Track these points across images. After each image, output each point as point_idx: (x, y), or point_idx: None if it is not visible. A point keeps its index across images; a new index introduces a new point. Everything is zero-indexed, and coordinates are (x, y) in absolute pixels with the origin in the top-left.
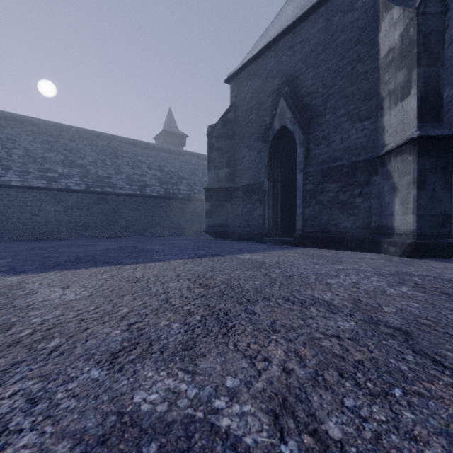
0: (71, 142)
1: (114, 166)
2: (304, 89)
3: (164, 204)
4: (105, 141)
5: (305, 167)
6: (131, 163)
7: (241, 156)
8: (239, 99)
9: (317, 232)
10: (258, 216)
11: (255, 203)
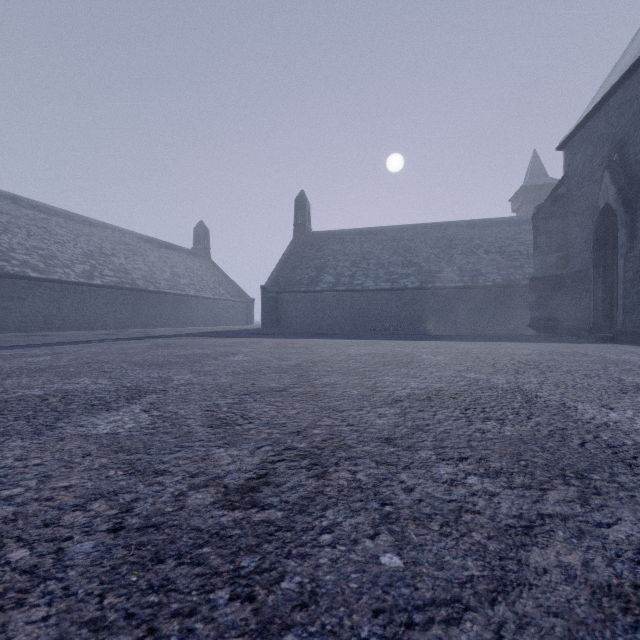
0: (409, 242)
1: (446, 258)
2: (631, 157)
3: (501, 294)
4: (440, 231)
5: (630, 250)
6: (465, 251)
7: (573, 236)
8: (571, 169)
9: (635, 327)
10: (584, 309)
11: (581, 293)
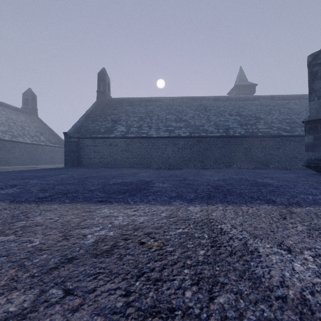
0: (179, 107)
1: (205, 117)
2: None
3: (245, 142)
4: (198, 101)
5: None
6: (216, 114)
7: None
8: None
9: None
10: None
11: None
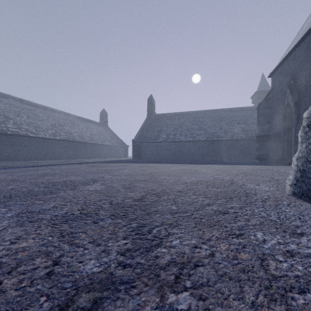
0: (201, 118)
1: (219, 126)
2: (298, 82)
3: (244, 143)
4: (216, 113)
5: (297, 124)
6: (227, 123)
7: (275, 117)
8: (274, 86)
9: None
10: (279, 150)
11: (278, 143)
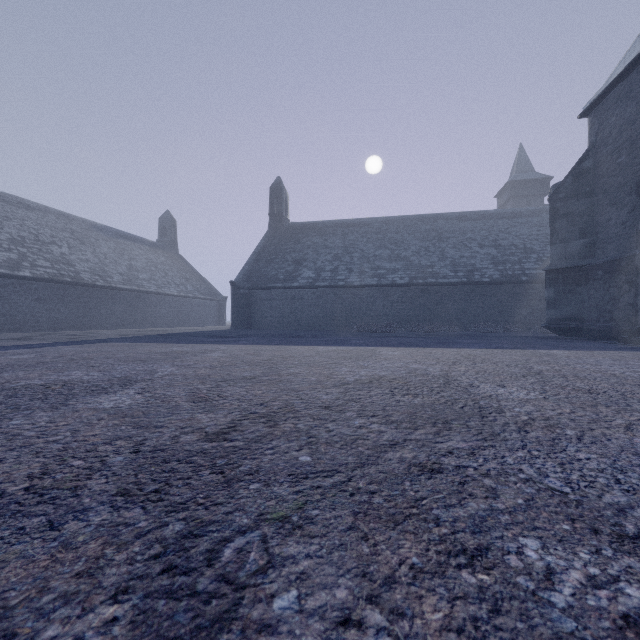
0: (396, 234)
1: (437, 252)
2: None
3: (499, 291)
4: (429, 223)
5: None
6: (457, 245)
7: (603, 218)
8: (601, 137)
9: None
10: (626, 306)
11: (621, 287)
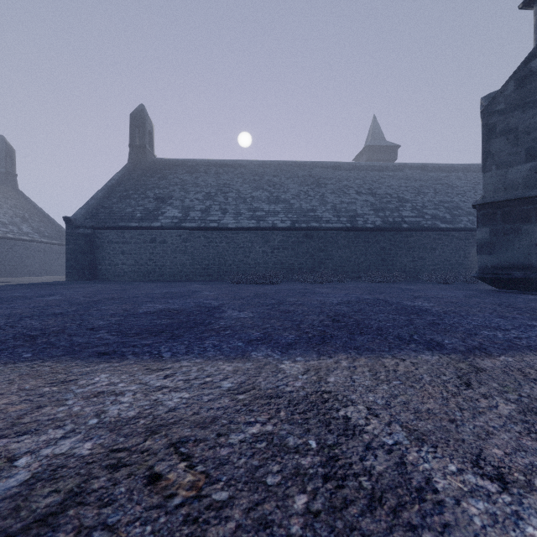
0: (274, 177)
1: (317, 197)
2: None
3: (381, 238)
4: (306, 170)
5: None
6: (335, 191)
7: None
8: None
9: None
10: None
11: None
